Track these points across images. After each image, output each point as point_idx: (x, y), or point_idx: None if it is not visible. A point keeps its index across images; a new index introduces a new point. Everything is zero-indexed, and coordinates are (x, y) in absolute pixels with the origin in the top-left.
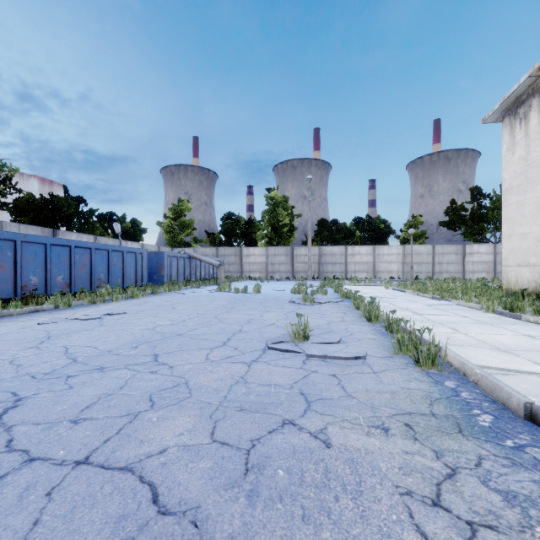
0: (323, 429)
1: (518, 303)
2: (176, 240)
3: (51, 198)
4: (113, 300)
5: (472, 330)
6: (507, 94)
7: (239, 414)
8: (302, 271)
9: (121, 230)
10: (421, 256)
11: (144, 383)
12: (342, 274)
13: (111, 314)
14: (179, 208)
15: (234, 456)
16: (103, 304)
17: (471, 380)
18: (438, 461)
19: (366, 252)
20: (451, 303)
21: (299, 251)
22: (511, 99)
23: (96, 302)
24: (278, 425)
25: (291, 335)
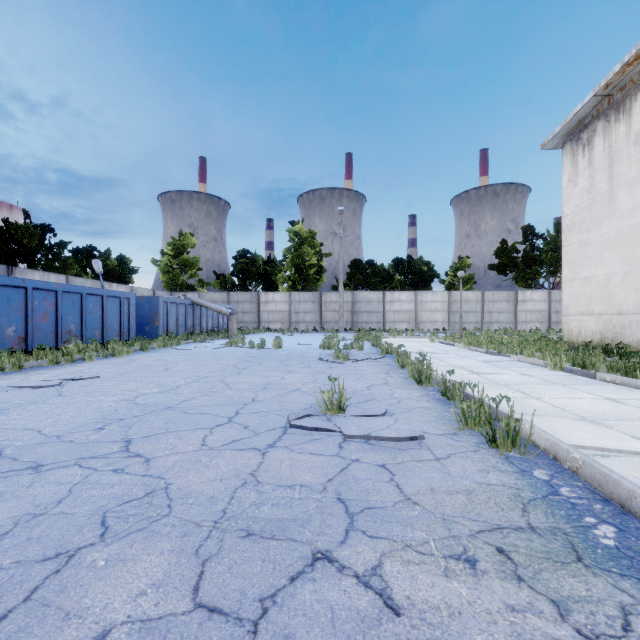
0: (377, 568)
1: (591, 358)
2: (177, 283)
3: (6, 226)
4: (85, 360)
5: (544, 393)
6: (569, 115)
7: (243, 545)
8: (332, 321)
9: (103, 269)
10: (469, 303)
11: (99, 491)
12: (380, 325)
13: (78, 379)
14: (180, 243)
15: (229, 639)
16: (70, 364)
17: (566, 467)
18: (564, 623)
19: (407, 299)
20: (510, 359)
21: (328, 297)
22: (574, 122)
23: (61, 362)
24: (306, 564)
25: (321, 405)
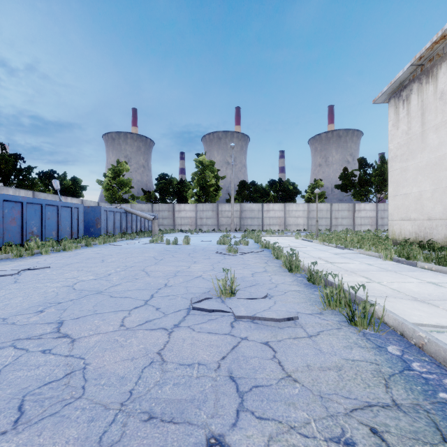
0: None
1: (414, 252)
2: (115, 197)
3: None
4: (42, 253)
5: (382, 278)
6: (393, 79)
7: (144, 430)
8: (226, 224)
9: (61, 187)
10: (322, 212)
11: (25, 372)
12: (260, 227)
13: (33, 268)
14: (117, 169)
15: None
16: (30, 257)
17: (412, 343)
18: None
19: (279, 209)
20: (354, 251)
21: (223, 207)
22: (396, 84)
23: (24, 255)
24: None
25: (217, 289)
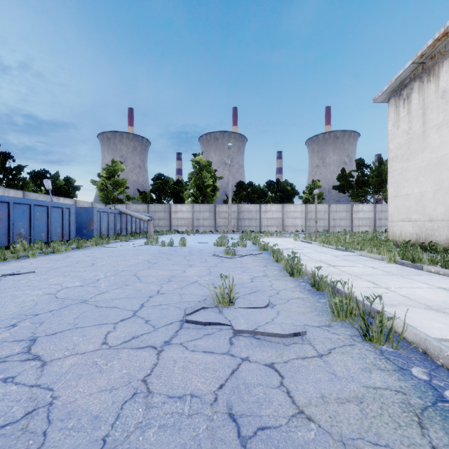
0: None
1: (419, 255)
2: (110, 198)
3: None
4: (29, 256)
5: (390, 283)
6: (394, 77)
7: None
8: (223, 225)
9: (53, 187)
10: (320, 213)
11: None
12: (257, 228)
13: (15, 274)
14: (112, 169)
15: None
16: (16, 260)
17: (439, 364)
18: None
19: (276, 210)
20: (355, 254)
21: (220, 208)
22: (397, 83)
23: (9, 258)
24: None
25: (214, 297)
